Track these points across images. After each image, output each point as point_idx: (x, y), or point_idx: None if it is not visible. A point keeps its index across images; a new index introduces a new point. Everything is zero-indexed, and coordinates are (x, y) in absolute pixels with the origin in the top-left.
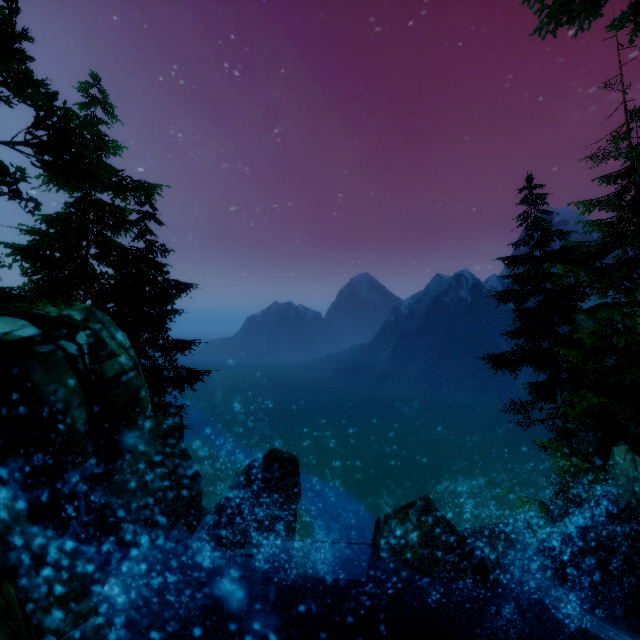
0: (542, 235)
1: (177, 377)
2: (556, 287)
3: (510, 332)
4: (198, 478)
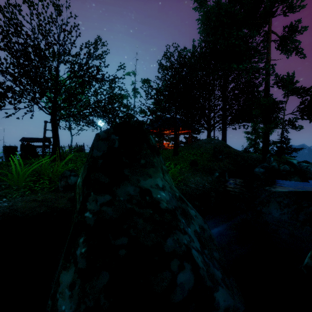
0: None
1: None
2: None
3: None
4: None
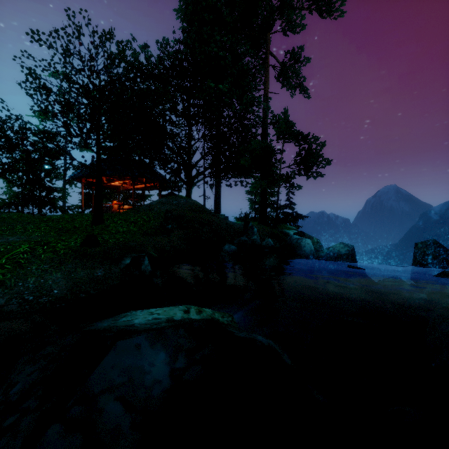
0: None
1: None
2: None
3: None
4: None
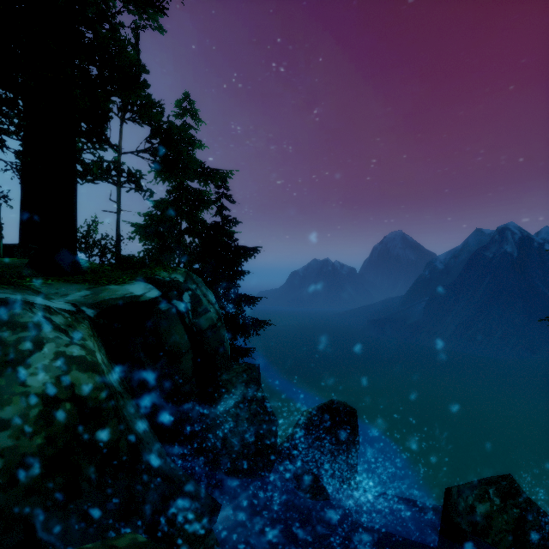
0: None
1: (245, 325)
2: None
3: None
4: (275, 422)
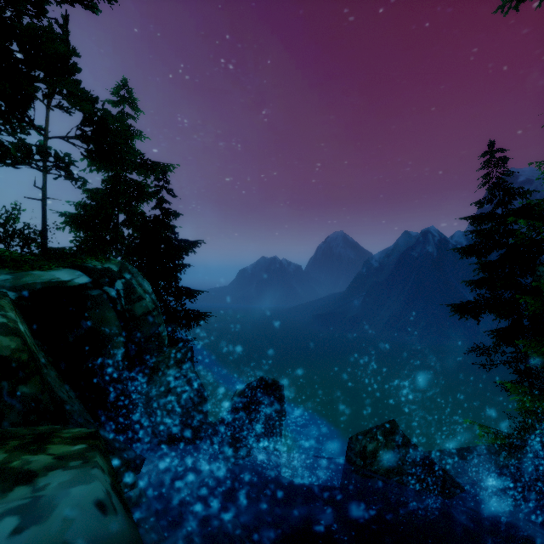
0: (504, 194)
1: (186, 317)
2: (517, 242)
3: (473, 282)
4: (205, 395)
